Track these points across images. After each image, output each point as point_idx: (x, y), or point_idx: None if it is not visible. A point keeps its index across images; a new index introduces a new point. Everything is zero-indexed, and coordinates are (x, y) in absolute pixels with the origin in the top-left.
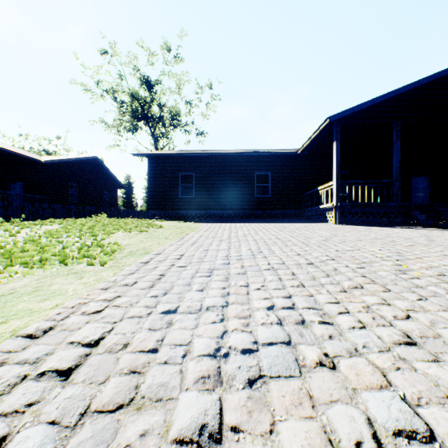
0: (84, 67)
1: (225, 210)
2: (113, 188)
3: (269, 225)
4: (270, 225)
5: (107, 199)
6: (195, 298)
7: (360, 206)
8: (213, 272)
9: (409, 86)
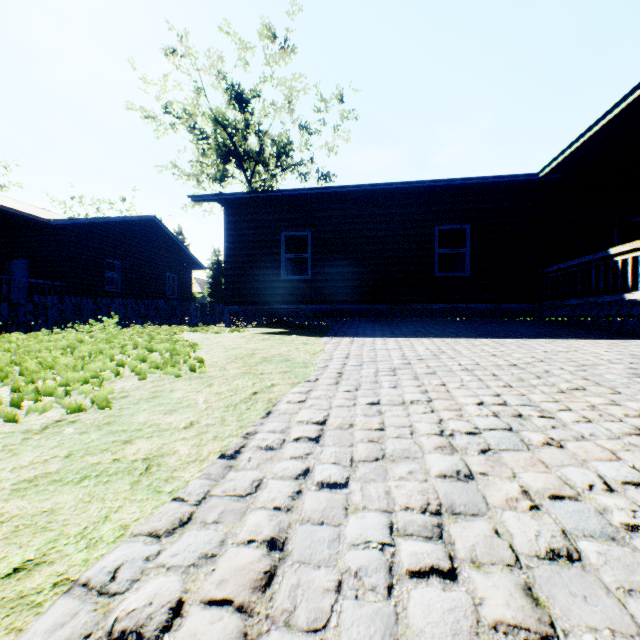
0: (145, 82)
1: (373, 304)
2: (184, 268)
3: (509, 350)
4: (513, 350)
5: (174, 285)
6: None
7: None
8: None
9: None
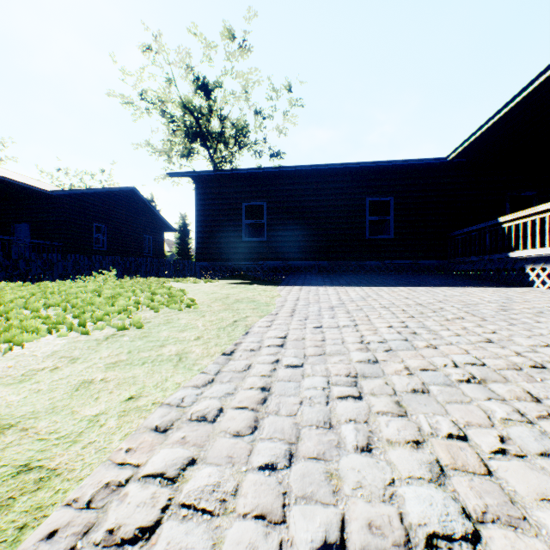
0: (124, 73)
1: (316, 260)
2: (157, 231)
3: (418, 294)
4: (421, 295)
5: (149, 245)
6: None
7: None
8: None
9: None
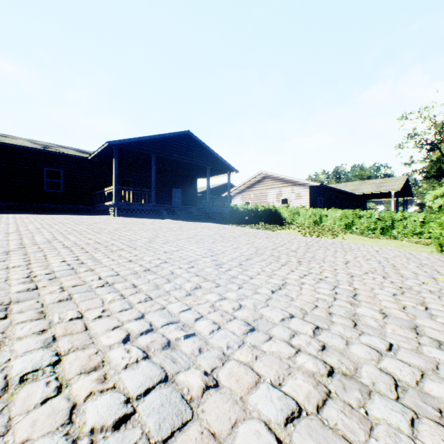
0: None
1: (5, 202)
2: None
3: (58, 216)
4: (59, 216)
5: None
6: (4, 238)
7: (132, 205)
8: (10, 234)
9: (159, 136)
